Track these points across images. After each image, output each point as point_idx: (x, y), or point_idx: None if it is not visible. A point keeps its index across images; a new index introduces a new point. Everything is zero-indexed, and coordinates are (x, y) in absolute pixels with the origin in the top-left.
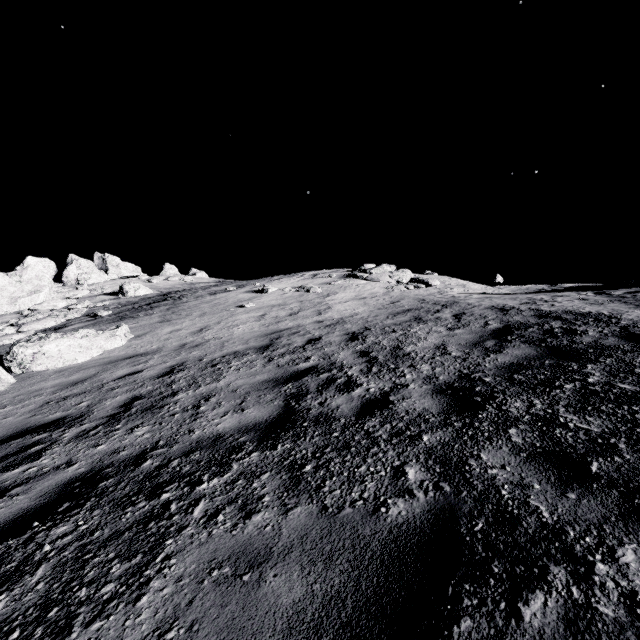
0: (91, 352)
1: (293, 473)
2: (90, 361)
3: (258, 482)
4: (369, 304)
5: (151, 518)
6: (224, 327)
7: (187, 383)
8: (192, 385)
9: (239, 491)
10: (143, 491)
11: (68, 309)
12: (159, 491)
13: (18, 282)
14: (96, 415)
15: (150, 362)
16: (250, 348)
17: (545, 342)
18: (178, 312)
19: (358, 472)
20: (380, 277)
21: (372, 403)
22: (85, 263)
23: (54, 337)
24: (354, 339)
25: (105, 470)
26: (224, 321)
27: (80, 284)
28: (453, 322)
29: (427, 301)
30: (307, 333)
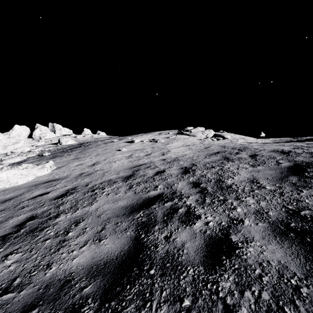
0: (27, 178)
1: None
2: (25, 183)
3: None
4: (192, 149)
5: None
6: (107, 162)
7: (70, 205)
8: (73, 208)
9: None
10: None
11: (30, 151)
12: None
13: (8, 138)
14: None
15: (57, 186)
16: (119, 177)
17: None
18: (84, 153)
19: None
20: (196, 134)
21: (216, 244)
22: (44, 128)
23: (5, 169)
24: (187, 172)
25: None
26: (108, 159)
27: (41, 139)
28: (252, 161)
29: (227, 147)
30: (156, 167)
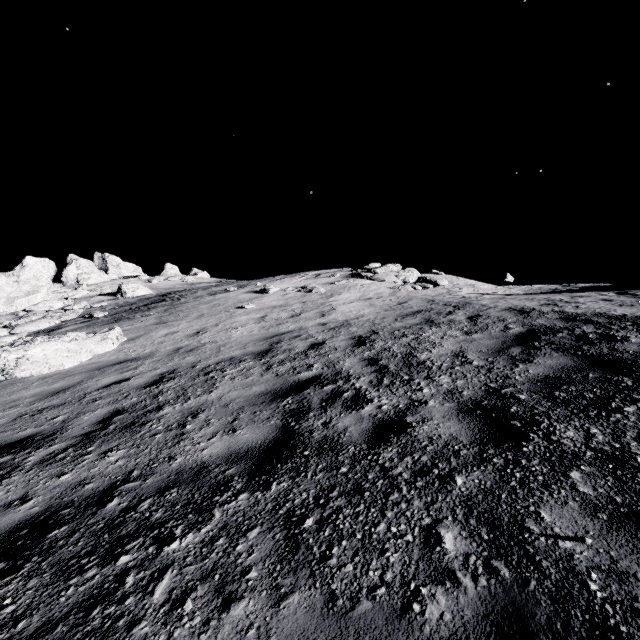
0: (80, 357)
1: (290, 530)
2: (78, 366)
3: (244, 543)
4: (375, 305)
5: (97, 599)
6: (222, 330)
7: (175, 394)
8: (180, 397)
9: (218, 558)
10: (98, 549)
11: (64, 310)
12: (117, 551)
13: (15, 282)
14: (69, 433)
15: (140, 368)
16: (248, 353)
17: (581, 350)
18: (175, 313)
19: (375, 534)
20: (386, 277)
21: (386, 425)
22: (85, 263)
23: (40, 341)
24: (361, 344)
25: (62, 511)
26: (222, 323)
27: (80, 284)
28: (469, 325)
29: (437, 302)
30: (309, 337)
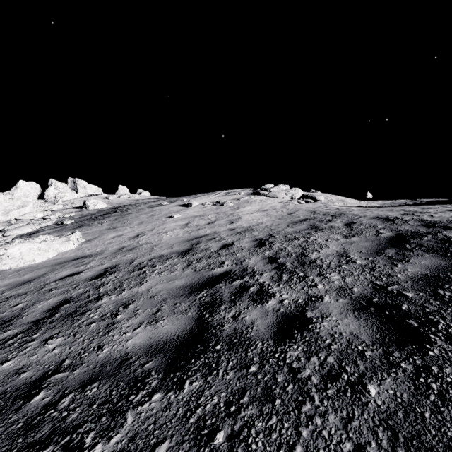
0: (48, 254)
1: (199, 448)
2: (45, 261)
3: None
4: (271, 215)
5: None
6: (155, 233)
7: (113, 286)
8: (117, 289)
9: None
10: None
11: (44, 219)
12: None
13: (11, 199)
14: (23, 320)
15: (90, 264)
16: (173, 252)
17: (449, 252)
18: (122, 221)
19: None
20: (278, 194)
21: (289, 320)
22: (61, 185)
23: (18, 242)
24: (262, 245)
25: None
26: (156, 228)
27: (57, 200)
28: (346, 230)
29: (318, 212)
30: (221, 239)
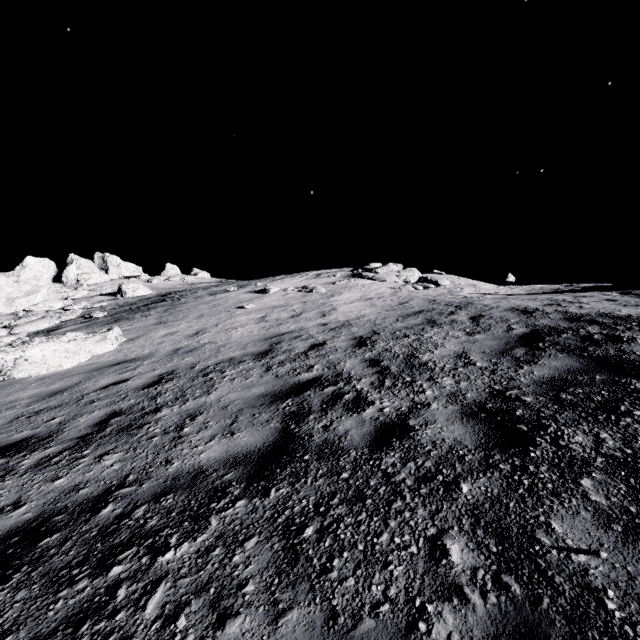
0: (78, 357)
1: (289, 540)
2: (76, 367)
3: (241, 554)
4: (376, 305)
5: (87, 614)
6: (222, 330)
7: (174, 396)
8: (179, 399)
9: (213, 569)
10: (90, 559)
11: (64, 310)
12: (110, 561)
13: (16, 282)
14: (65, 436)
15: (138, 369)
16: (247, 354)
17: (587, 351)
18: (175, 313)
19: (378, 545)
20: (387, 277)
21: (388, 429)
22: (85, 263)
23: (38, 341)
24: (362, 345)
25: (54, 518)
26: (222, 323)
27: (80, 284)
28: (471, 326)
29: (438, 302)
30: (310, 337)
